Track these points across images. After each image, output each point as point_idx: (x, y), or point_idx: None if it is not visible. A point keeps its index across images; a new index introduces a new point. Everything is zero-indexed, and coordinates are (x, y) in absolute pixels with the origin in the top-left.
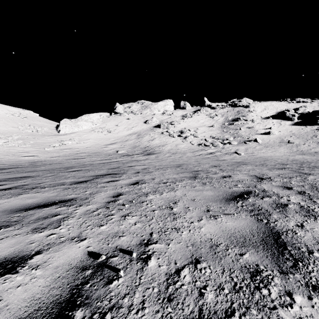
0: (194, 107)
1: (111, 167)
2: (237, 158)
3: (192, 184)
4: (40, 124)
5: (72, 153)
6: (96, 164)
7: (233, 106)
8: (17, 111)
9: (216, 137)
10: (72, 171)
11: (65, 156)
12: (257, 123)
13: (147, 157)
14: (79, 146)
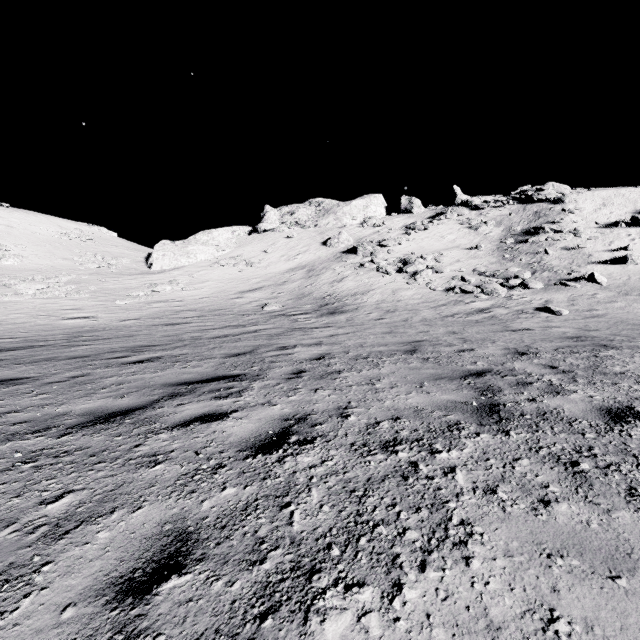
0: (431, 209)
1: (237, 349)
2: (556, 323)
3: (513, 466)
4: (117, 252)
5: (168, 310)
6: (208, 338)
7: (523, 201)
8: (76, 228)
9: (488, 273)
10: (134, 361)
11: (150, 317)
12: (589, 237)
13: (327, 320)
14: (187, 296)
